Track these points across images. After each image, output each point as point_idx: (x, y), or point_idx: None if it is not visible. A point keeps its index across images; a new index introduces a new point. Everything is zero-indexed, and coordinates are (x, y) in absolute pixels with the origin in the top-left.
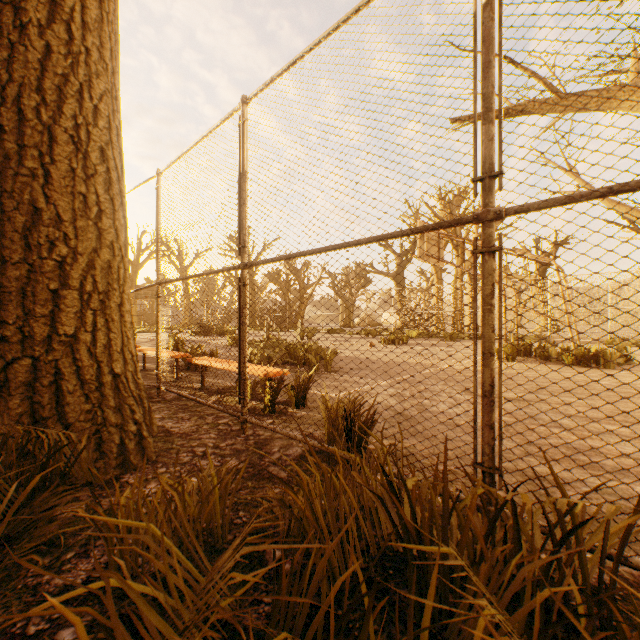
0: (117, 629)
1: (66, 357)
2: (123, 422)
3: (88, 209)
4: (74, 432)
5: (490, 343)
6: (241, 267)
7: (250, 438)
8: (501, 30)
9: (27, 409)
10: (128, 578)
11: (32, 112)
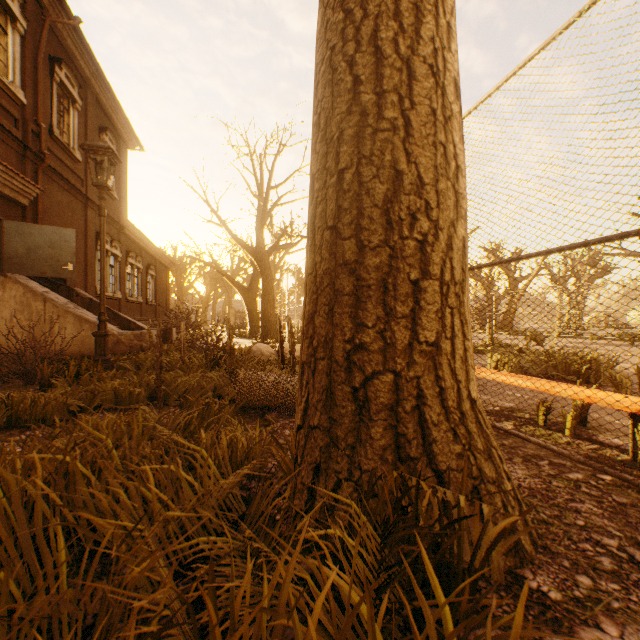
0: None
1: (426, 373)
2: (496, 476)
3: (446, 165)
4: (446, 485)
5: None
6: None
7: None
8: None
9: (389, 441)
10: None
11: (389, 46)
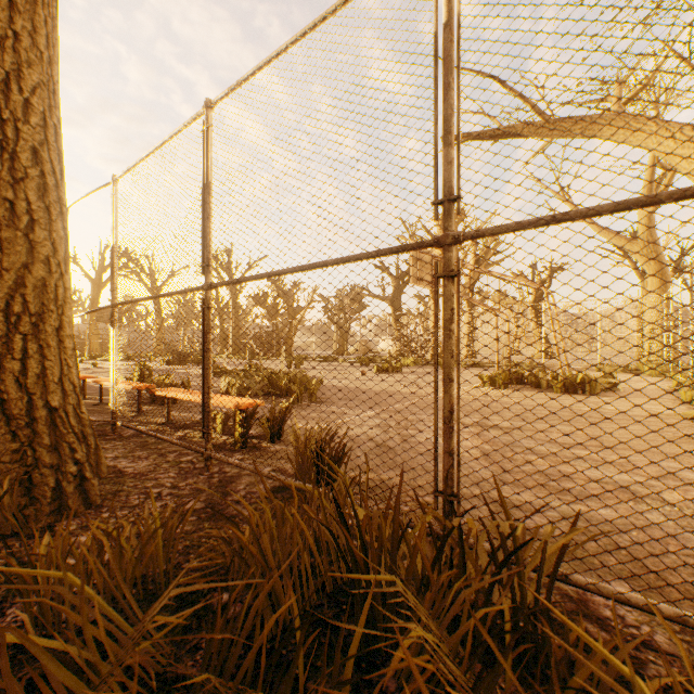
0: (13, 687)
1: None
2: (60, 462)
3: (16, 218)
4: None
5: (449, 369)
6: (205, 288)
7: (215, 476)
8: (459, 53)
9: None
10: (33, 631)
11: None
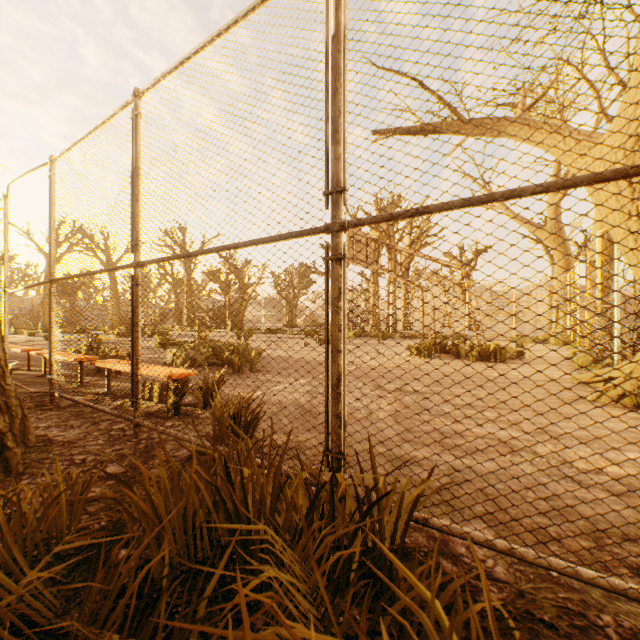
0: None
1: None
2: None
3: None
4: None
5: (337, 341)
6: (133, 265)
7: (142, 442)
8: (345, 62)
9: None
10: None
11: None
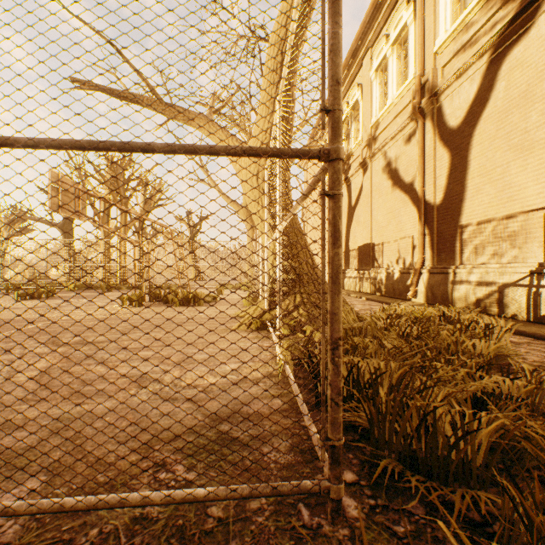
0: None
1: None
2: None
3: None
4: None
5: None
6: None
7: None
8: None
9: None
10: None
11: None
